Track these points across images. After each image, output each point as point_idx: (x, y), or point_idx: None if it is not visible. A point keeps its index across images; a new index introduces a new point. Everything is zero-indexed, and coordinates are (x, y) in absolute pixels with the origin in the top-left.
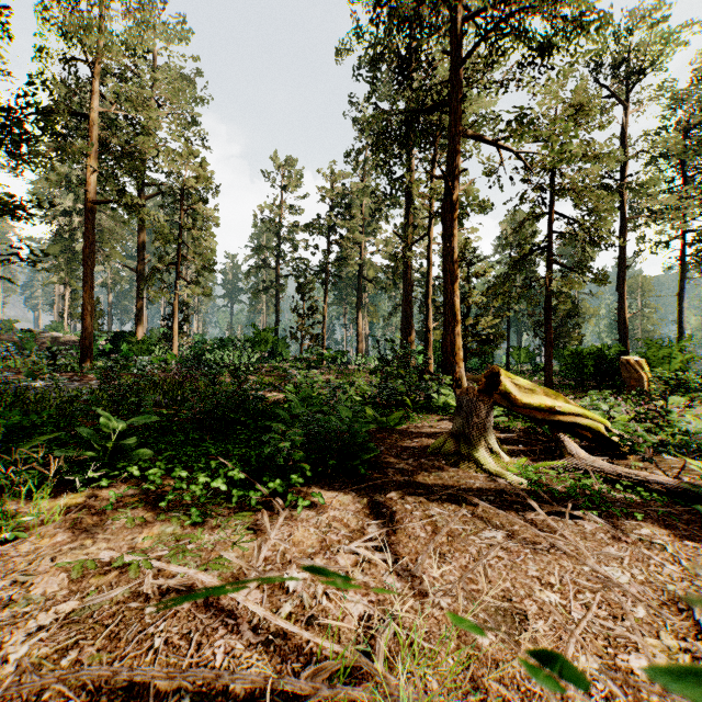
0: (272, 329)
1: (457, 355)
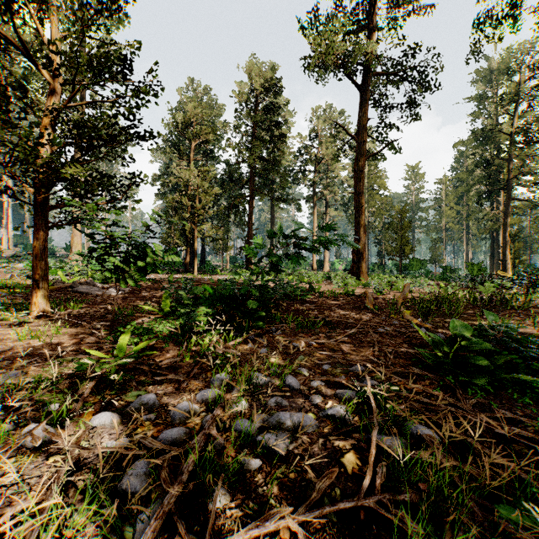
0: (426, 260)
1: (507, 269)
